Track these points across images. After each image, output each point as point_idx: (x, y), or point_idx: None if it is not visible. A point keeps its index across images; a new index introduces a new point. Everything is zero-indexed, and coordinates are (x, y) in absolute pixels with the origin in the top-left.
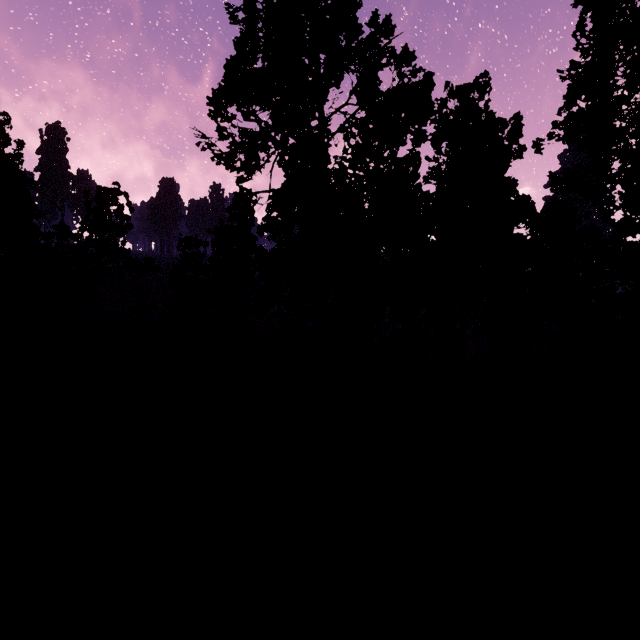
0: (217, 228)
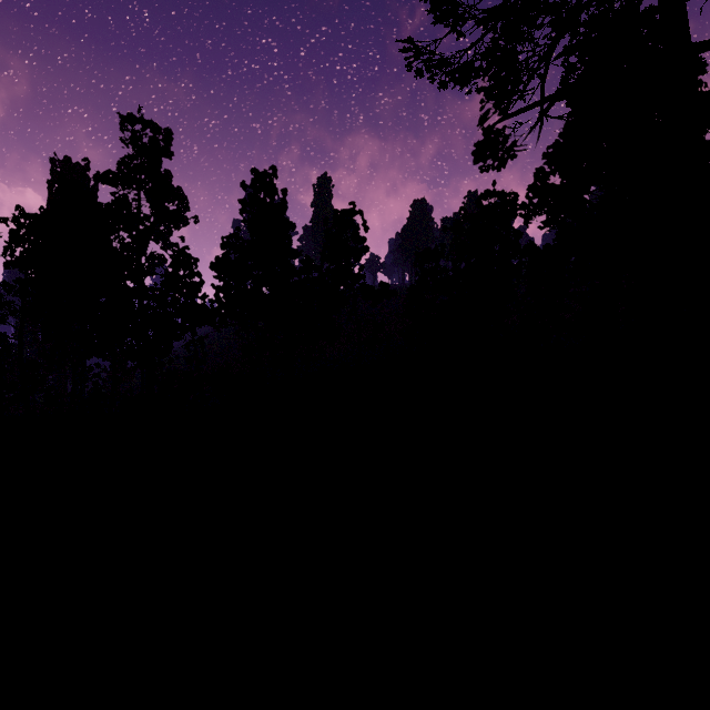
0: (457, 222)
